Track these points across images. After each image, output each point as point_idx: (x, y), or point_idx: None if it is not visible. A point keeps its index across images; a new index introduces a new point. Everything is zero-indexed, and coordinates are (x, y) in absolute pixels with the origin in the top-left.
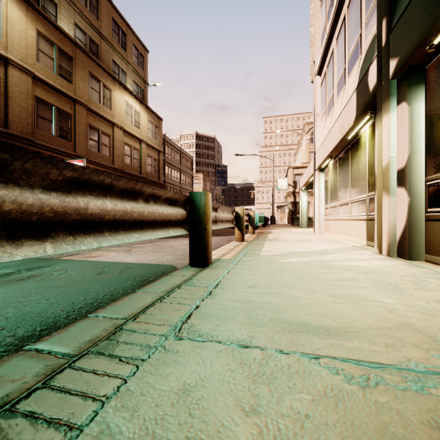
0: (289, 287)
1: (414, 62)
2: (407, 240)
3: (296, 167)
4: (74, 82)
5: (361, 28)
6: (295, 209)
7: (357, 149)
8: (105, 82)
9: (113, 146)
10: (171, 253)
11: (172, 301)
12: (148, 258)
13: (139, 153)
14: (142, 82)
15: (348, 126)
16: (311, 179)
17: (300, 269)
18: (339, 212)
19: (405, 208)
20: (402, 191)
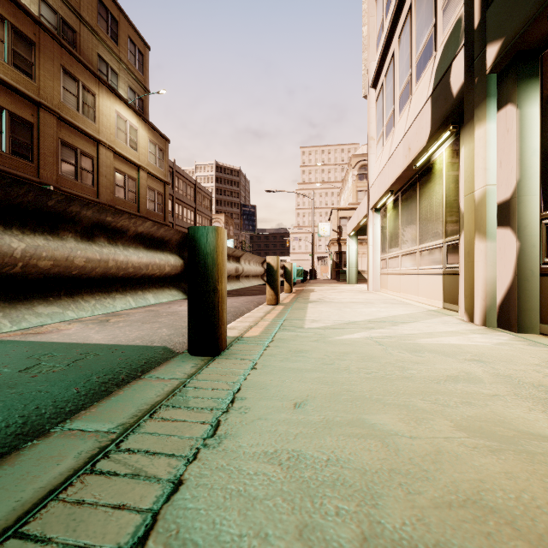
0: (369, 400)
1: (527, 45)
2: (515, 303)
3: (341, 208)
4: (37, 78)
5: (437, 15)
6: (341, 260)
7: (428, 180)
8: (86, 83)
9: (98, 173)
10: (170, 324)
11: (122, 465)
12: (129, 335)
13: (137, 184)
14: (141, 89)
15: (419, 148)
16: (362, 221)
17: (373, 354)
18: (402, 263)
19: (512, 258)
20: (506, 233)
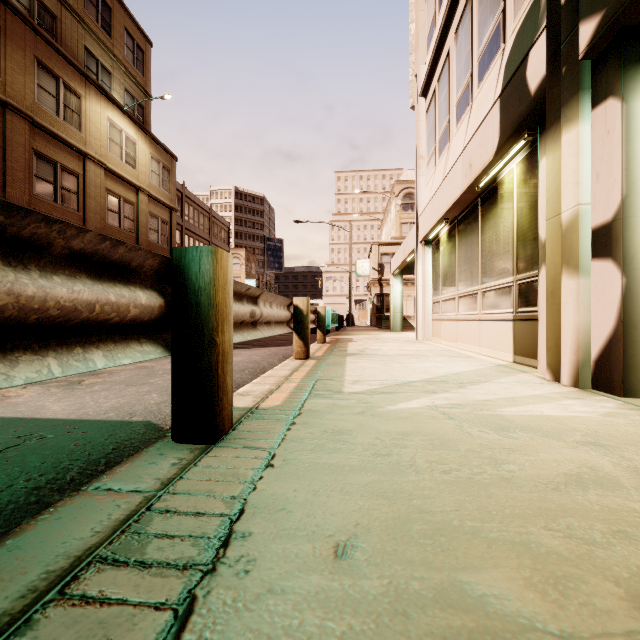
0: (460, 533)
1: (636, 18)
2: (619, 358)
3: (383, 243)
4: (3, 71)
5: None
6: (382, 304)
7: (494, 204)
8: (68, 82)
9: (85, 194)
10: (164, 387)
11: None
12: (103, 404)
13: (136, 209)
14: (141, 94)
15: (483, 164)
16: (409, 257)
17: (444, 435)
18: (459, 307)
19: (615, 298)
20: (606, 266)
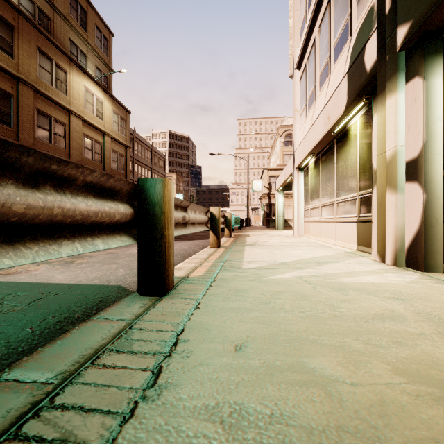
0: (306, 341)
1: (432, 25)
2: (422, 247)
3: (271, 169)
4: (16, 57)
5: (352, 6)
6: (270, 211)
7: (344, 143)
8: (59, 62)
9: (69, 137)
10: (126, 265)
11: (51, 427)
12: (89, 275)
13: (103, 147)
14: (106, 69)
15: (337, 117)
16: (288, 179)
17: (304, 293)
18: (321, 213)
19: (419, 208)
20: (414, 187)
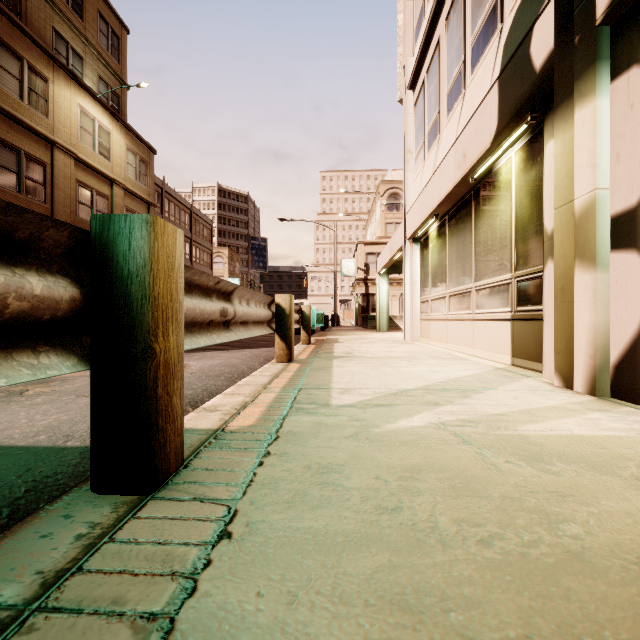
0: None
1: None
2: None
3: (369, 243)
4: None
5: None
6: (368, 304)
7: (489, 196)
8: (34, 63)
9: (53, 185)
10: None
11: None
12: (37, 422)
13: (110, 203)
14: (117, 82)
15: (479, 153)
16: (396, 255)
17: (465, 470)
18: (450, 306)
19: None
20: (629, 258)
